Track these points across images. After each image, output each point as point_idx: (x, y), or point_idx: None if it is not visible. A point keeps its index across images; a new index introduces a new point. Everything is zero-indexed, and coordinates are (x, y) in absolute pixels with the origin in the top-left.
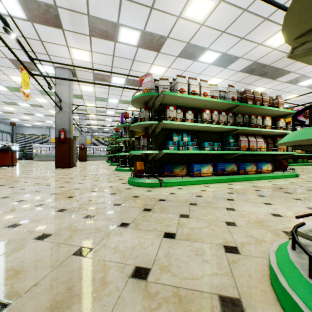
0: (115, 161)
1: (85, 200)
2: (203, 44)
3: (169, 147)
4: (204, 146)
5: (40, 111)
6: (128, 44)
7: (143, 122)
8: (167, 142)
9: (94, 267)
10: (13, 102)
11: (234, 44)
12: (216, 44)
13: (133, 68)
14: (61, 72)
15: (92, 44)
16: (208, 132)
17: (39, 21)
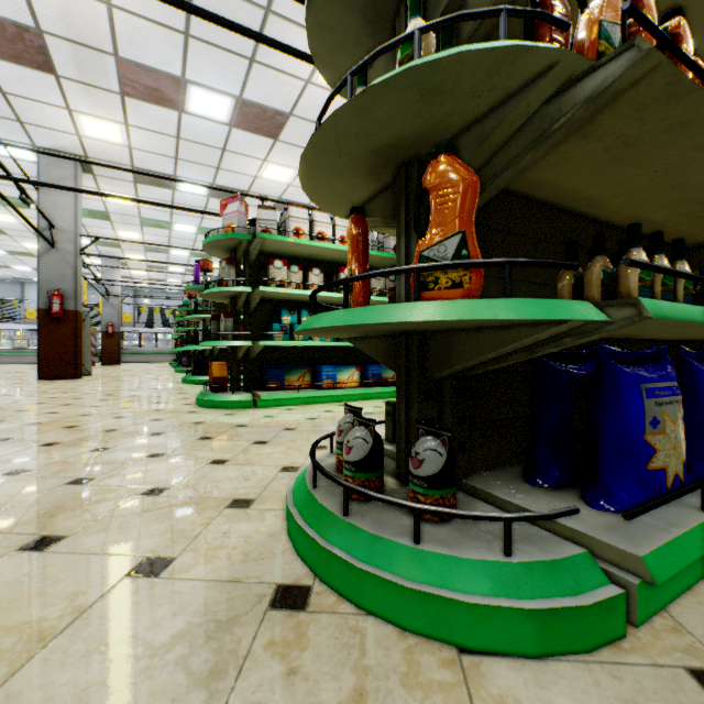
0: (188, 362)
1: (99, 430)
2: None
3: (275, 335)
4: None
5: None
6: (209, 119)
7: (222, 288)
8: (271, 326)
9: (94, 491)
10: None
11: None
12: None
13: (225, 166)
14: (53, 160)
15: (129, 111)
16: None
17: None
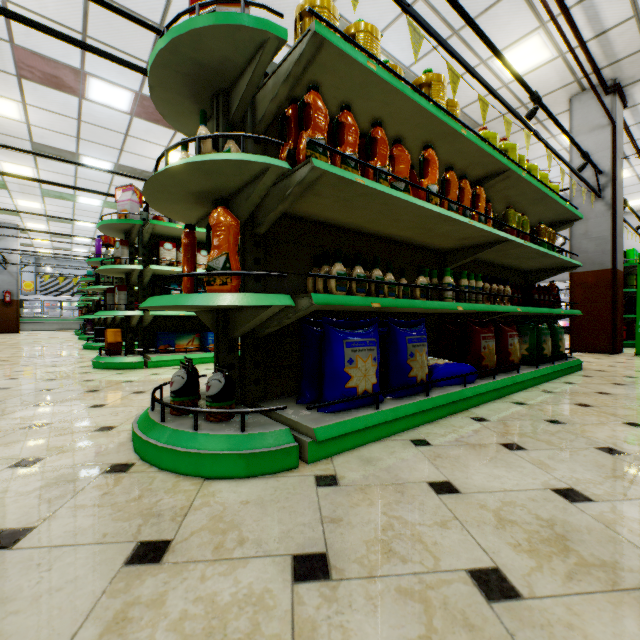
0: (92, 330)
1: None
2: None
3: None
4: None
5: None
6: (110, 107)
7: (116, 266)
8: None
9: None
10: None
11: None
12: None
13: (129, 149)
14: None
15: (26, 92)
16: None
17: None
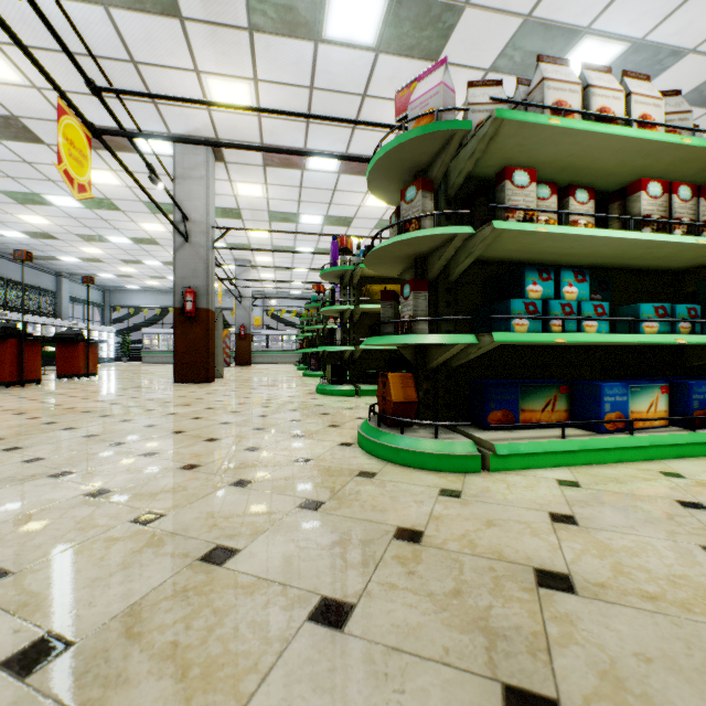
0: (316, 365)
1: (191, 551)
2: (574, 14)
3: (513, 321)
4: (635, 316)
5: (153, 255)
6: (351, 45)
7: (415, 233)
8: (502, 304)
9: None
10: (97, 234)
11: (682, 2)
12: (619, 10)
13: None
14: (186, 148)
15: (258, 57)
16: (631, 271)
17: (123, 0)
